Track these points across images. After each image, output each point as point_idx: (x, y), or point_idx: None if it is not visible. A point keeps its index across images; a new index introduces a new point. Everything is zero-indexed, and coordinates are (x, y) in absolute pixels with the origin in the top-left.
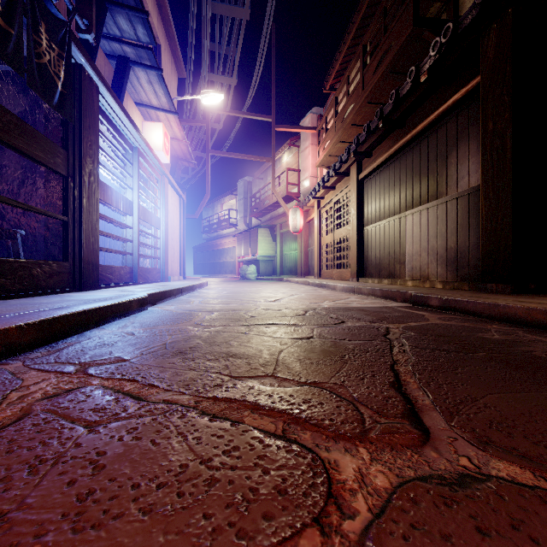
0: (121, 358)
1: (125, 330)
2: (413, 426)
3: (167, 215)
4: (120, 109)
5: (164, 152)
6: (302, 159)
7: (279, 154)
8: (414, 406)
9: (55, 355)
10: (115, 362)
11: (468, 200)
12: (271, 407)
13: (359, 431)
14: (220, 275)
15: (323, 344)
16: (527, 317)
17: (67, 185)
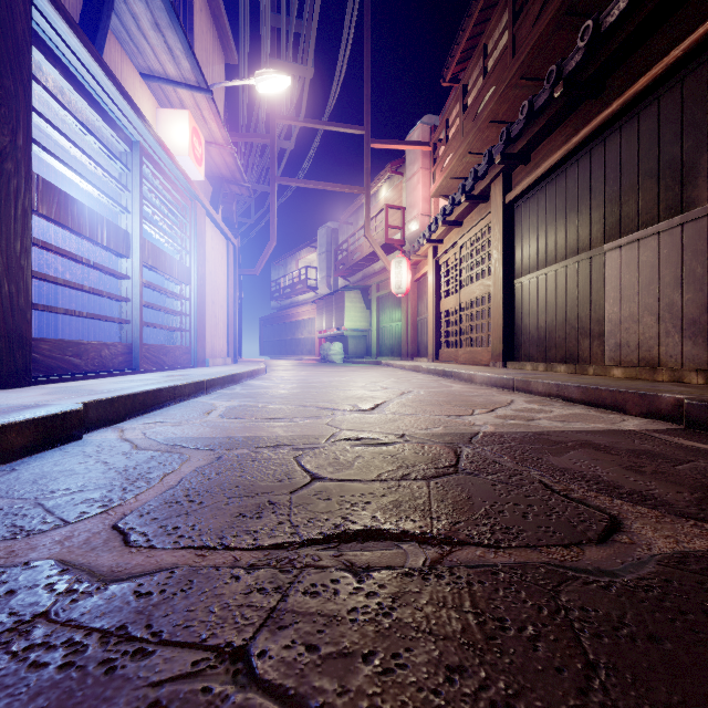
0: None
1: None
2: None
3: (202, 264)
4: (89, 54)
5: (192, 159)
6: (407, 191)
7: (374, 186)
8: None
9: None
10: None
11: None
12: None
13: None
14: (294, 356)
15: None
16: None
17: None
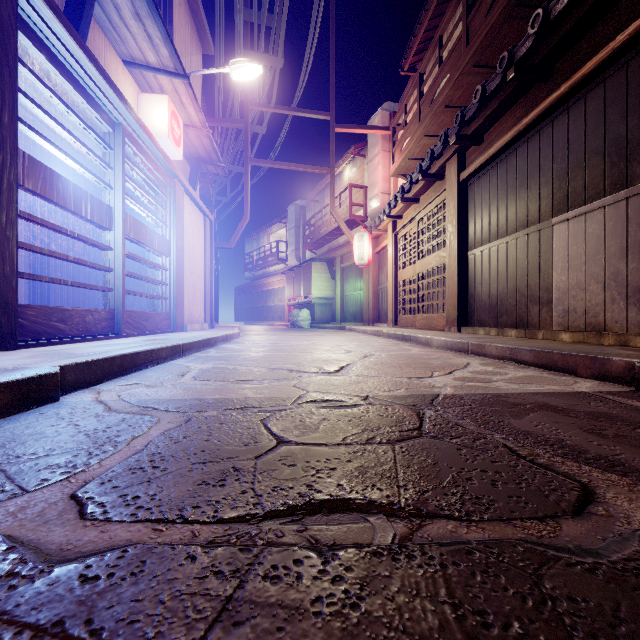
0: None
1: None
2: None
3: (180, 237)
4: (73, 40)
5: (171, 140)
6: (369, 171)
7: (339, 167)
8: None
9: None
10: None
11: None
12: None
13: None
14: (266, 322)
15: None
16: None
17: None
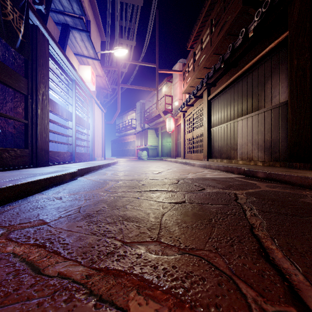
0: (42, 221)
1: (56, 195)
2: None
3: (94, 121)
4: (63, 55)
5: (92, 83)
6: (173, 89)
7: (160, 86)
8: (291, 283)
9: None
10: (36, 226)
11: (279, 110)
12: (156, 284)
13: None
14: (126, 157)
15: (193, 208)
16: None
17: (28, 100)
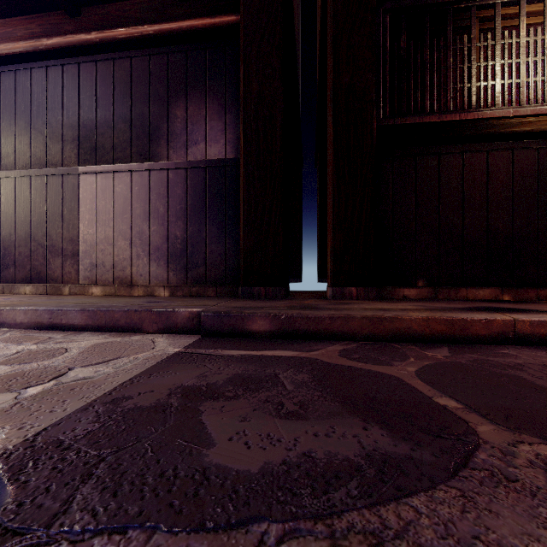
0: None
1: None
2: None
3: None
4: None
5: None
6: None
7: None
8: None
9: None
10: None
11: (205, 175)
12: None
13: None
14: None
15: None
16: (425, 330)
17: None
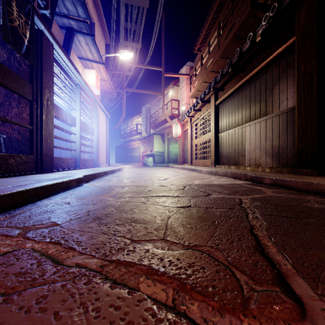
0: (55, 223)
1: (64, 200)
2: (286, 295)
3: (98, 127)
4: (68, 60)
5: (96, 88)
6: (180, 93)
7: (166, 90)
8: (280, 271)
9: (9, 220)
10: (49, 227)
11: (287, 116)
12: (162, 271)
13: (240, 301)
14: (131, 163)
15: (198, 212)
16: None
17: (32, 106)
